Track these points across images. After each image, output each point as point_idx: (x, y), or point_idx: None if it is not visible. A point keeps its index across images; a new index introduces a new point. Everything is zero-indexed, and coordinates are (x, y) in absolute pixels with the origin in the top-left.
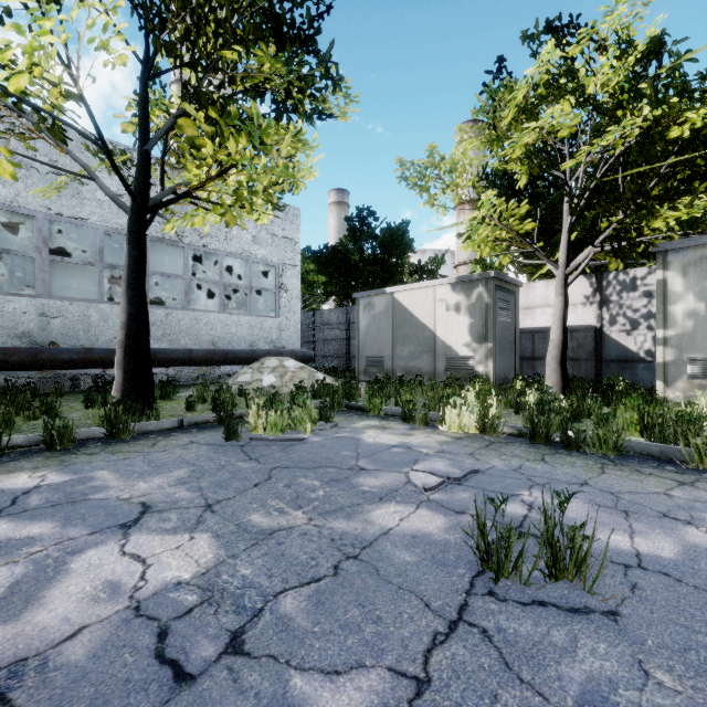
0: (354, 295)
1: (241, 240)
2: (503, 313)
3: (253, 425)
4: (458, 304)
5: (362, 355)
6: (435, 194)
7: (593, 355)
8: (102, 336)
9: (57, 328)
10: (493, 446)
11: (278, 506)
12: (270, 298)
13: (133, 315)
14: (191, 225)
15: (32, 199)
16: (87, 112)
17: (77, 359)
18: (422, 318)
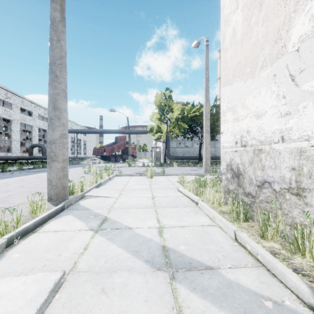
0: None
1: None
2: None
3: None
4: None
5: None
6: None
7: None
8: None
9: (216, 153)
10: None
11: None
12: None
13: None
14: None
15: None
16: None
17: None
18: None
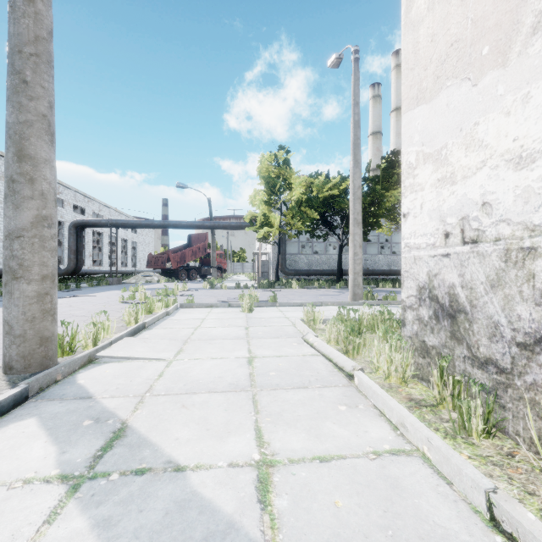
0: None
1: None
2: None
3: None
4: None
5: None
6: None
7: None
8: (378, 265)
9: (368, 264)
10: None
11: None
12: None
13: None
14: None
15: None
16: None
17: (381, 273)
18: None
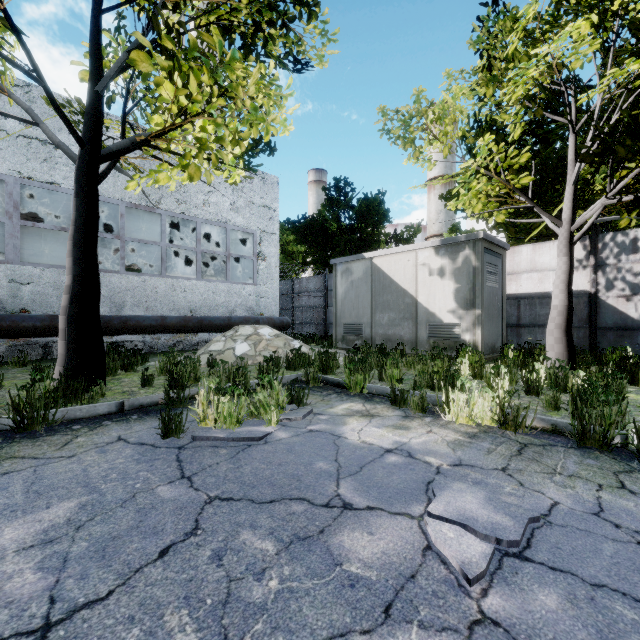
0: (331, 261)
1: (219, 207)
2: (490, 277)
3: (201, 416)
4: (443, 268)
5: (340, 322)
6: (421, 147)
7: (587, 322)
8: None
9: (29, 295)
10: (529, 453)
11: (180, 638)
12: (249, 266)
13: (79, 277)
14: (156, 182)
15: (1, 162)
16: (15, 34)
17: (41, 327)
18: (403, 284)
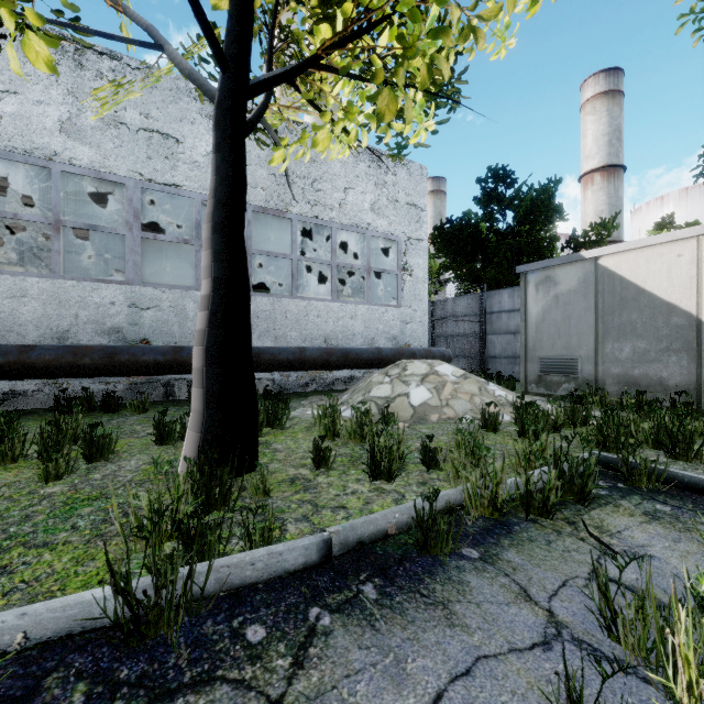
0: (518, 269)
1: (357, 208)
2: None
3: None
4: None
5: (534, 355)
6: None
7: None
8: None
9: (149, 322)
10: None
11: None
12: (385, 285)
13: (221, 281)
14: (312, 147)
15: (121, 162)
16: None
17: (163, 361)
18: (666, 294)
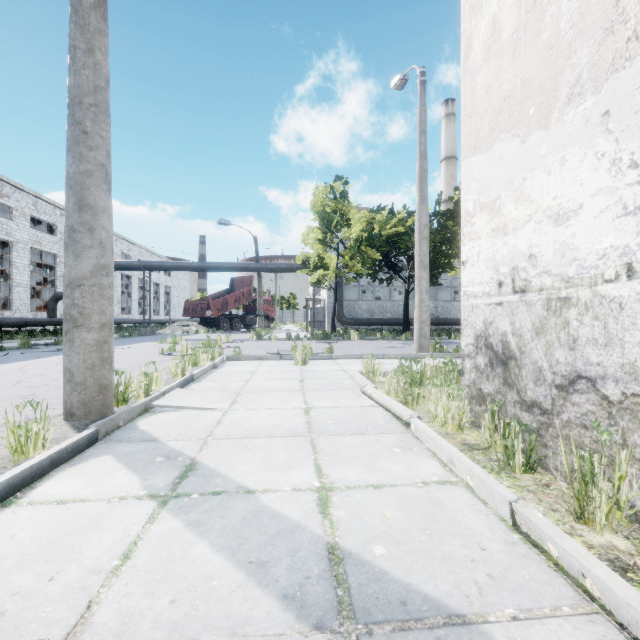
0: None
1: None
2: None
3: None
4: None
5: None
6: None
7: None
8: (452, 314)
9: (439, 311)
10: None
11: None
12: None
13: None
14: None
15: None
16: None
17: (455, 322)
18: None
